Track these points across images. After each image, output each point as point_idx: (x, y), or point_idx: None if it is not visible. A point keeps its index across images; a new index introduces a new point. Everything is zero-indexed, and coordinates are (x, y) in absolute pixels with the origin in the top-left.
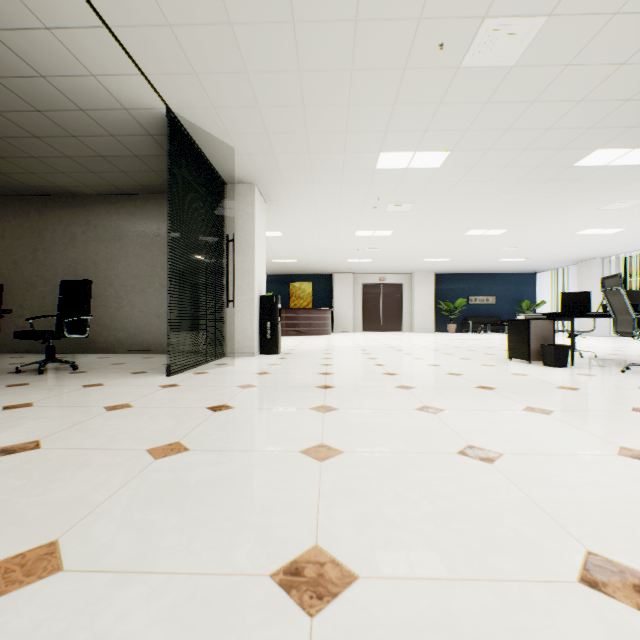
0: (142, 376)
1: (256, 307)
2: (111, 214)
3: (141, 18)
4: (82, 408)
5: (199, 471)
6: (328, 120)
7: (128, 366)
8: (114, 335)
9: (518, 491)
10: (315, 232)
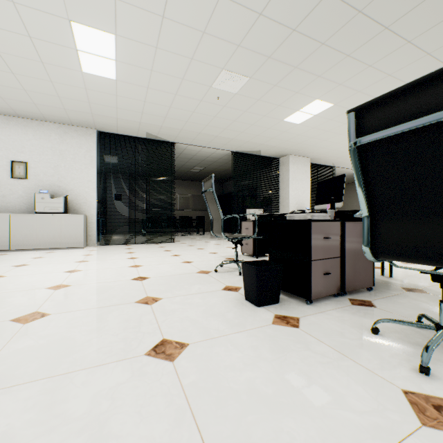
0: None
1: None
2: (351, 189)
3: None
4: None
5: None
6: None
7: None
8: None
9: None
10: None
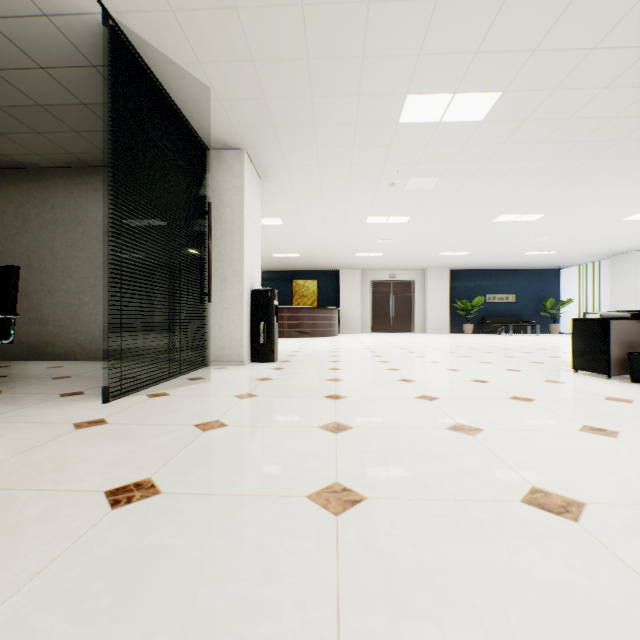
0: (69, 401)
1: (246, 304)
2: (71, 191)
3: None
4: None
5: None
6: (338, 34)
7: (69, 382)
8: (75, 338)
9: None
10: (320, 219)
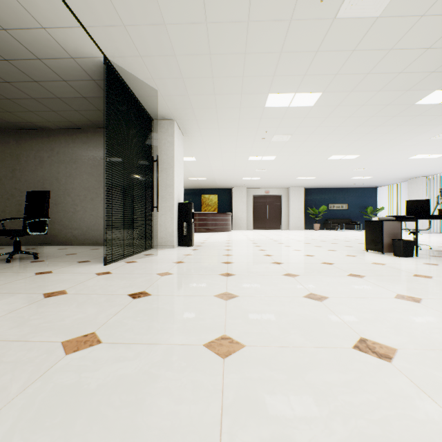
0: (85, 264)
1: (175, 211)
2: (69, 143)
3: None
4: (24, 295)
5: (103, 371)
6: (229, 66)
7: (77, 256)
8: (71, 232)
9: (433, 404)
10: (219, 157)
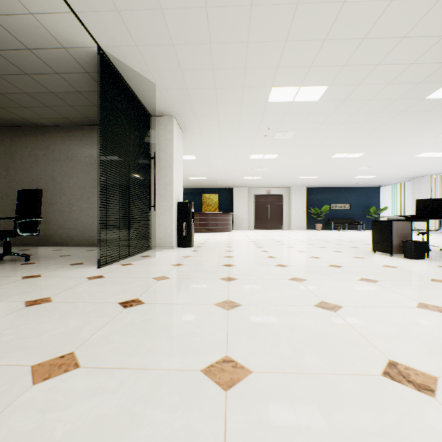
0: (77, 267)
1: (174, 211)
2: (65, 140)
3: None
4: (4, 303)
5: (75, 410)
6: (230, 57)
7: (71, 258)
8: (67, 232)
9: None
10: (220, 156)
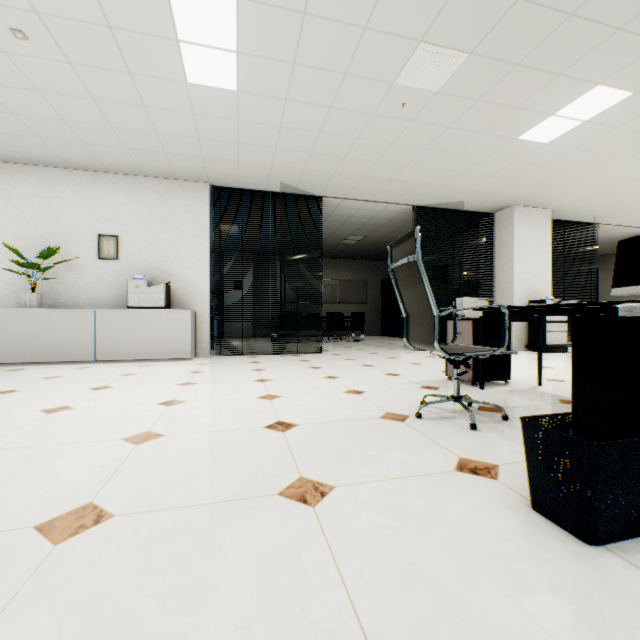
0: None
1: None
2: None
3: (639, 222)
4: None
5: None
6: None
7: None
8: None
9: None
10: None
